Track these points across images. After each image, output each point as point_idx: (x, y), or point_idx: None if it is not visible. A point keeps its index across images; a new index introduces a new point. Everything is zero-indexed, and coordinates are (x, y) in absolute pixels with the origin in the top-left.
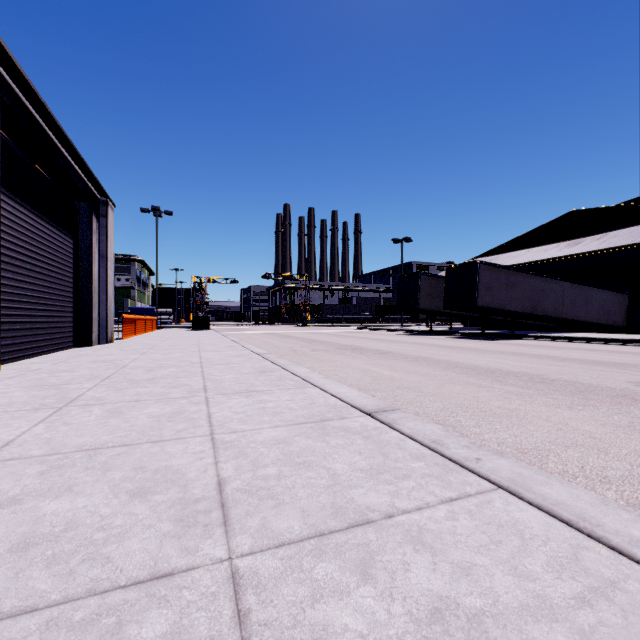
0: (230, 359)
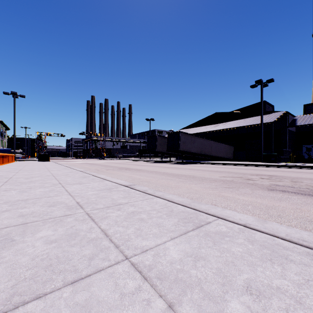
0: (67, 173)
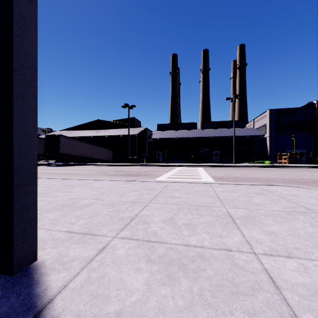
0: None
